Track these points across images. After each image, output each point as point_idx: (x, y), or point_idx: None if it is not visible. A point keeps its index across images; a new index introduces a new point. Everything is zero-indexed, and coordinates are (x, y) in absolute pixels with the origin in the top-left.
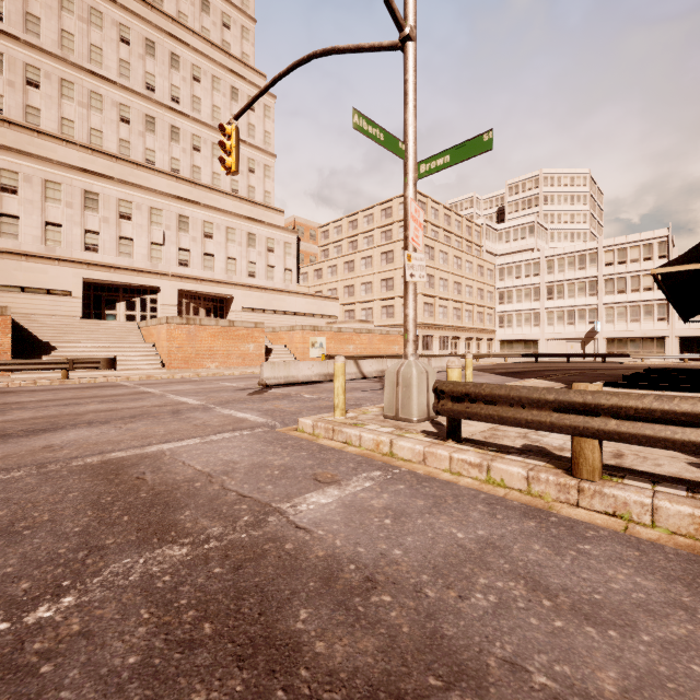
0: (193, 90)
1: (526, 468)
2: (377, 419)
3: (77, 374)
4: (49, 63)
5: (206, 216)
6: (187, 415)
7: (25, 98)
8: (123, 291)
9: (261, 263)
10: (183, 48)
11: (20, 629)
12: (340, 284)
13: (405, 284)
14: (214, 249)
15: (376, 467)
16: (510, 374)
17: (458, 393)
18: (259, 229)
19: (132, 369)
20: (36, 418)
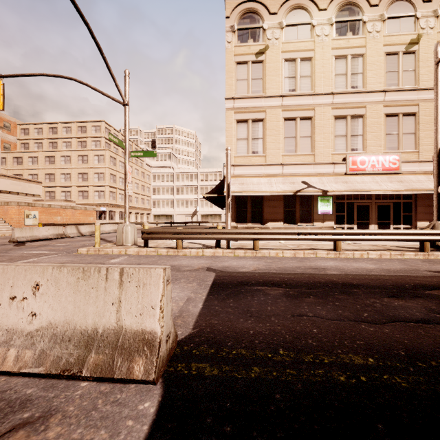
0: None
1: (167, 249)
2: (114, 246)
3: None
4: None
5: None
6: None
7: None
8: None
9: None
10: None
11: None
12: (41, 172)
13: (125, 195)
14: None
15: (125, 255)
16: None
17: (149, 232)
18: None
19: None
20: None
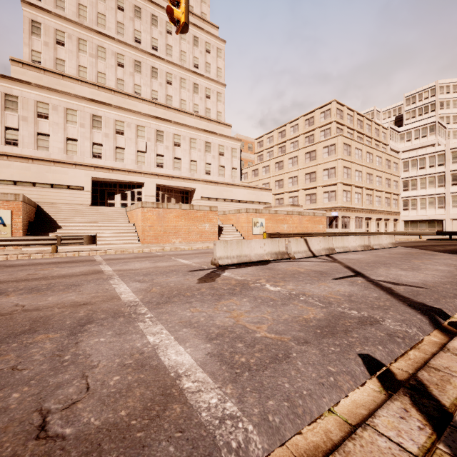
0: (166, 40)
1: None
2: None
3: (72, 247)
4: (71, 28)
5: (175, 130)
6: (82, 344)
7: (55, 54)
8: (119, 186)
9: (215, 163)
10: (160, 11)
11: None
12: (272, 179)
13: None
14: (181, 155)
15: None
16: None
17: None
18: (213, 138)
19: (115, 243)
20: None
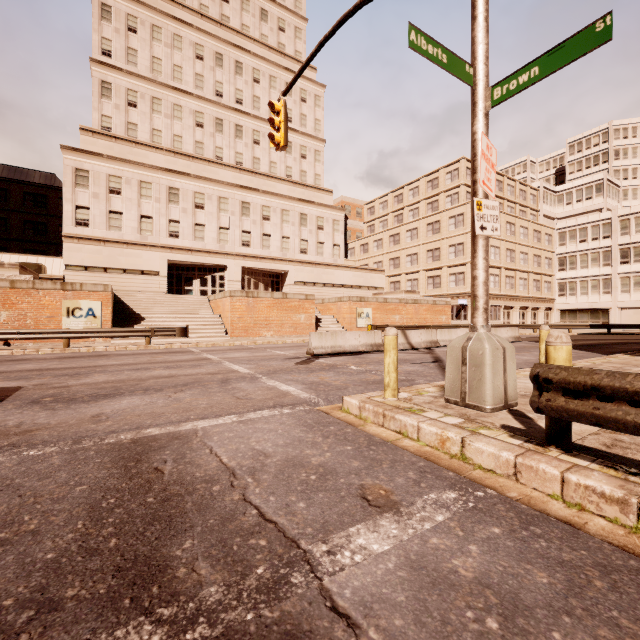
0: (253, 91)
1: None
2: (437, 403)
3: (159, 340)
4: (144, 86)
5: (264, 200)
6: (234, 385)
7: (127, 117)
8: (197, 270)
9: (312, 240)
10: (245, 55)
11: None
12: (386, 257)
13: (472, 240)
14: (271, 230)
15: (448, 483)
16: (582, 347)
17: (578, 385)
18: (310, 209)
19: (202, 336)
20: (107, 382)
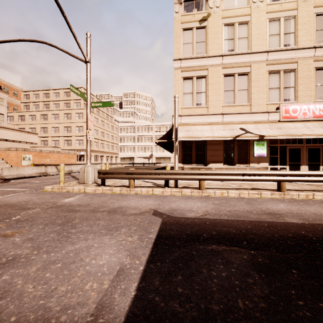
0: None
1: (120, 188)
2: (77, 184)
3: None
4: None
5: None
6: None
7: None
8: None
9: None
10: None
11: (13, 219)
12: (38, 126)
13: (87, 140)
14: None
15: (82, 193)
16: None
17: (104, 172)
18: None
19: None
20: None
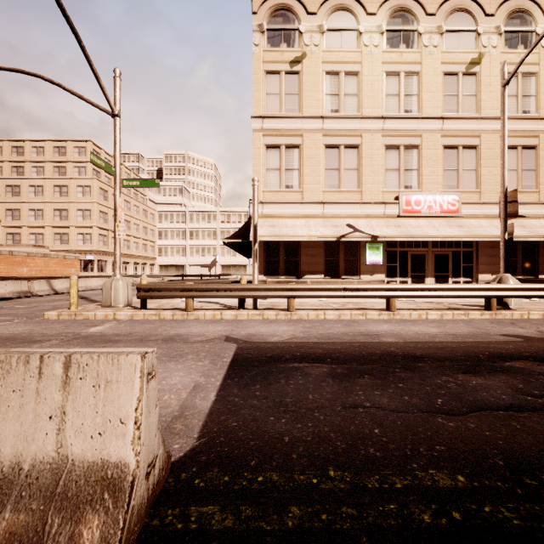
0: None
1: (172, 312)
2: (99, 308)
3: None
4: None
5: None
6: None
7: None
8: None
9: None
10: None
11: None
12: (0, 206)
13: (115, 239)
14: None
15: (113, 321)
16: None
17: (148, 288)
18: None
19: None
20: None
